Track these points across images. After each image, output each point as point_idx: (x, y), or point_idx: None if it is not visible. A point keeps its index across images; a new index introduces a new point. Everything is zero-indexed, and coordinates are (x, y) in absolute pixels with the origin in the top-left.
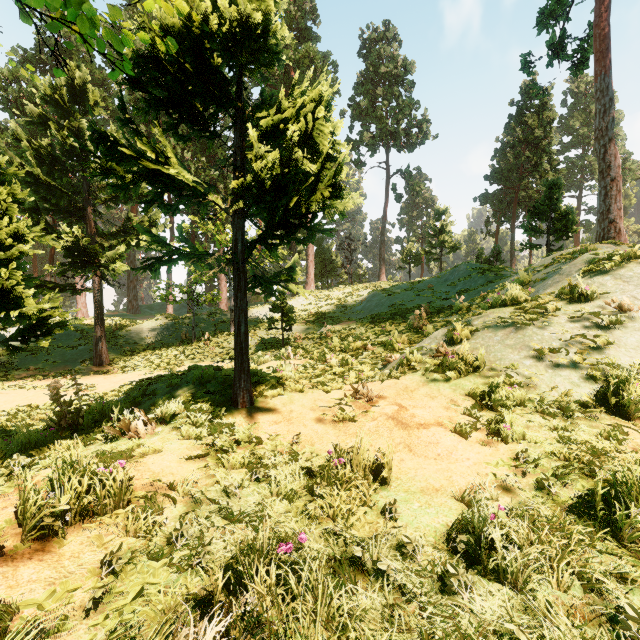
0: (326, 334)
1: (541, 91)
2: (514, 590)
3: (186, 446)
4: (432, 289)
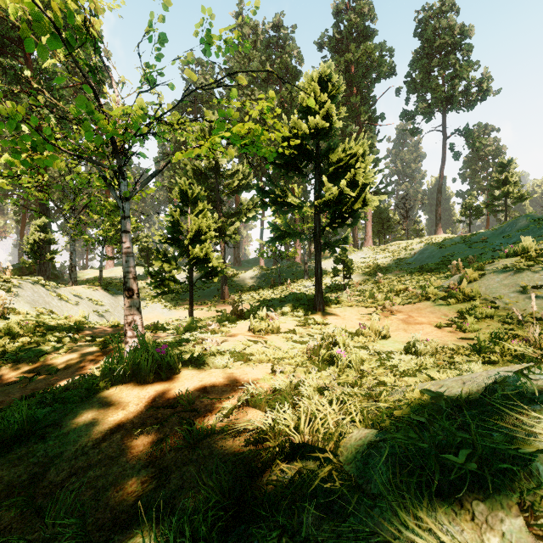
0: (378, 280)
1: None
2: (420, 358)
3: (295, 323)
4: (485, 241)
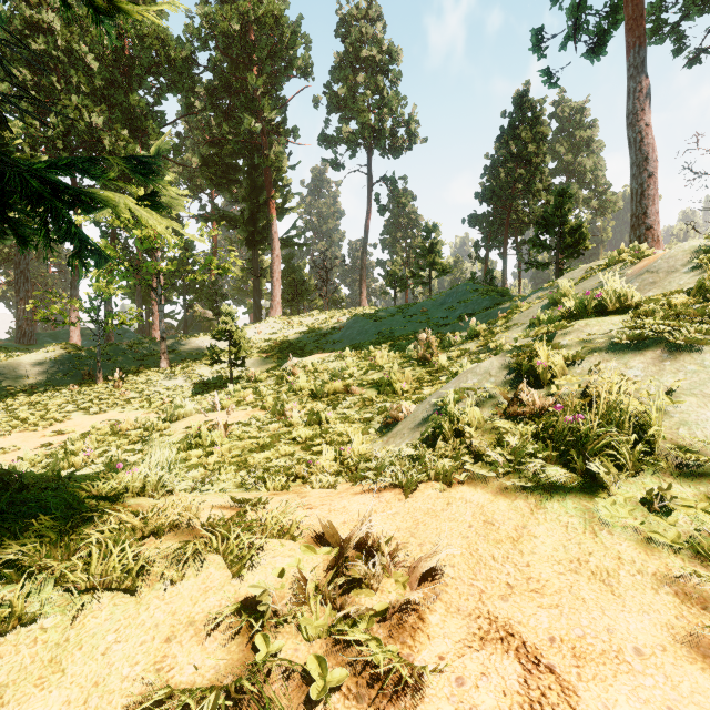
0: (292, 370)
1: (534, 103)
2: None
3: None
4: (427, 313)
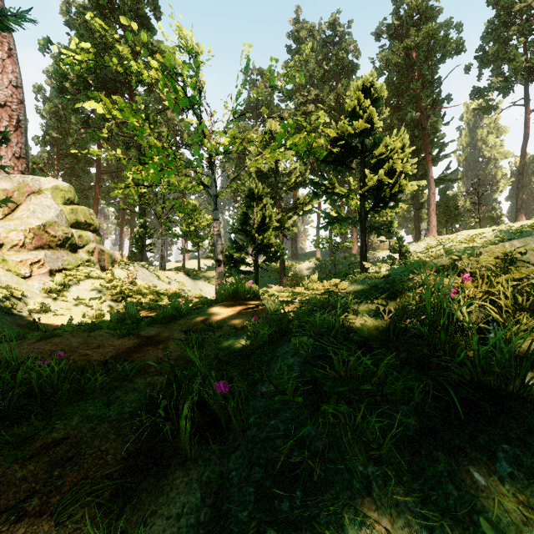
0: None
1: None
2: None
3: None
4: None
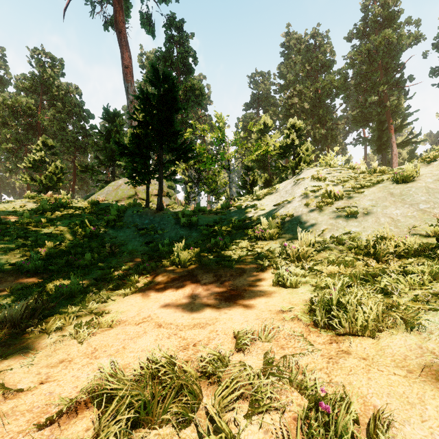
0: None
1: None
2: None
3: None
4: None
